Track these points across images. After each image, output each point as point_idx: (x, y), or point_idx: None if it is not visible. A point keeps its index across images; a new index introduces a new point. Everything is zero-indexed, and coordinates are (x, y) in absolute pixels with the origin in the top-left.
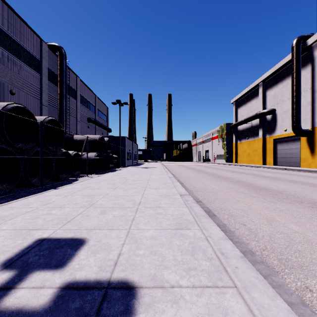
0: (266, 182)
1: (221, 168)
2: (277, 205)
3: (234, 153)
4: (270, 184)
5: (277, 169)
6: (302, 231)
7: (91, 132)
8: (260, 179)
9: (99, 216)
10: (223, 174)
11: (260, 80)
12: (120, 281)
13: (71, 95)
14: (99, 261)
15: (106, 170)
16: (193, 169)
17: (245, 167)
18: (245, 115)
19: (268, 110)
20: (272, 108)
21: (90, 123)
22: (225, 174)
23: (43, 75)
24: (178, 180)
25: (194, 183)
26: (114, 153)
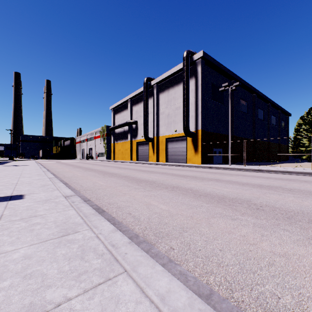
0: (117, 170)
1: (98, 163)
2: (106, 178)
3: (112, 152)
4: (117, 171)
5: (136, 163)
6: (103, 184)
7: None
8: (116, 169)
9: None
10: (95, 167)
11: (129, 98)
12: (16, 195)
13: None
14: (3, 194)
15: None
16: (72, 165)
17: (118, 163)
18: (120, 121)
19: (133, 121)
20: (135, 120)
21: None
22: (97, 167)
23: None
24: (51, 173)
25: (66, 174)
26: None
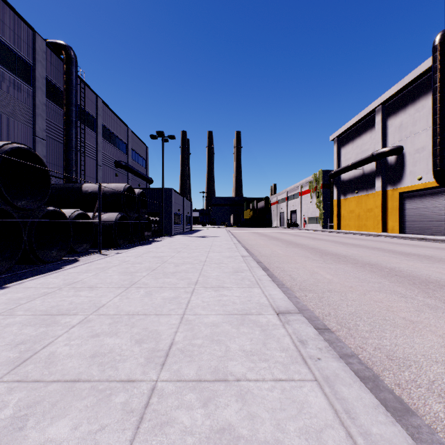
0: (418, 266)
1: (319, 237)
2: None
3: (335, 215)
4: (431, 270)
5: (409, 239)
6: None
7: (121, 182)
8: (400, 258)
9: None
10: (329, 248)
11: (377, 104)
12: None
13: (87, 125)
14: None
15: (138, 242)
16: (278, 239)
17: (356, 236)
18: (353, 157)
19: (391, 148)
20: (397, 145)
21: (119, 168)
22: (333, 248)
23: (37, 88)
24: (257, 262)
25: (288, 267)
26: (155, 214)
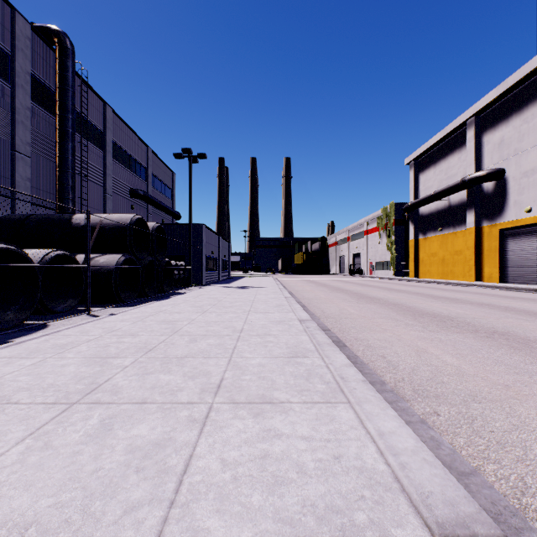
0: None
1: (395, 287)
2: None
3: (412, 259)
4: None
5: (518, 291)
6: None
7: None
8: (534, 321)
9: None
10: (419, 303)
11: (470, 114)
12: None
13: (91, 141)
14: None
15: (153, 294)
16: (342, 291)
17: (444, 286)
18: (435, 185)
19: (488, 171)
20: (496, 168)
21: (136, 199)
22: (423, 303)
23: (17, 86)
24: (323, 329)
25: (373, 338)
26: (180, 257)
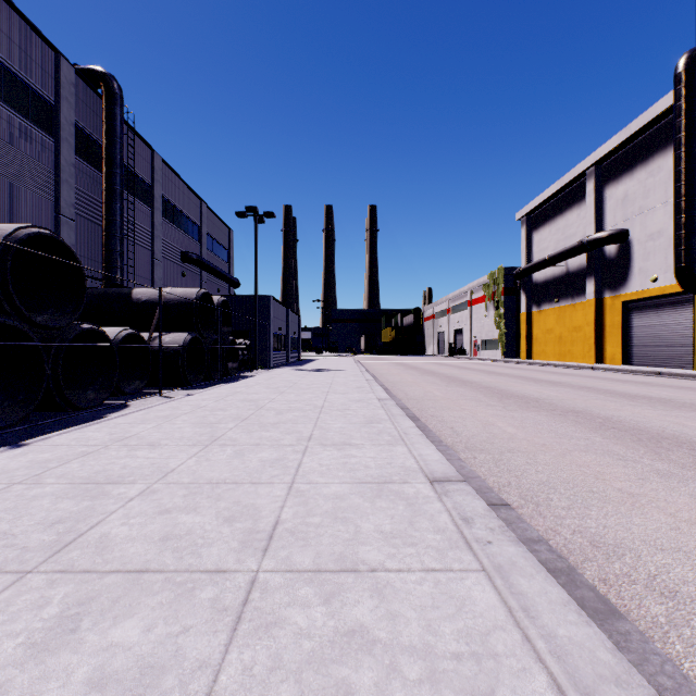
0: (648, 414)
1: (498, 370)
2: None
3: (524, 336)
4: (668, 421)
5: (638, 374)
6: None
7: (190, 285)
8: (621, 402)
9: (14, 674)
10: (514, 387)
11: (589, 163)
12: None
13: (138, 197)
14: None
15: (218, 377)
16: (434, 374)
17: (556, 369)
18: (551, 246)
19: (610, 232)
20: (619, 228)
21: (187, 264)
22: (519, 387)
23: (62, 140)
24: (402, 408)
25: (449, 415)
26: (243, 335)
